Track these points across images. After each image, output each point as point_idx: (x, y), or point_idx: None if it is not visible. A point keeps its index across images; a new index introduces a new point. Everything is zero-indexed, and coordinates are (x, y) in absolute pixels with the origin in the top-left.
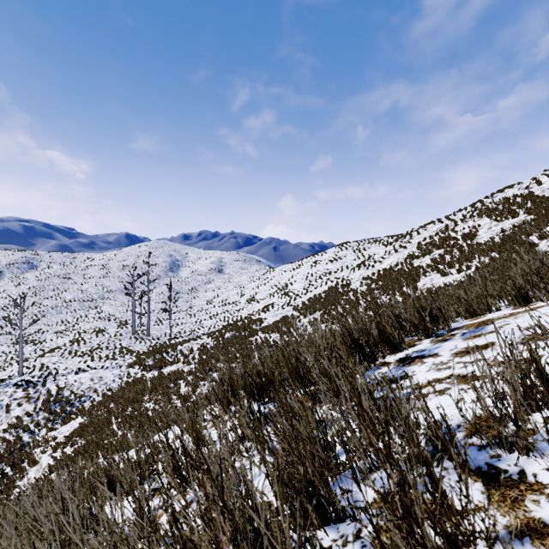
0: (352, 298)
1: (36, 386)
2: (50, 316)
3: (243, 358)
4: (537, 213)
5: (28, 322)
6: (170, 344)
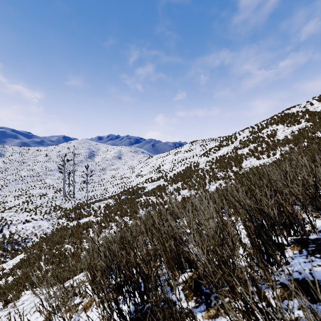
0: (200, 173)
1: None
2: (11, 186)
3: (131, 213)
4: (314, 121)
5: None
6: (86, 203)
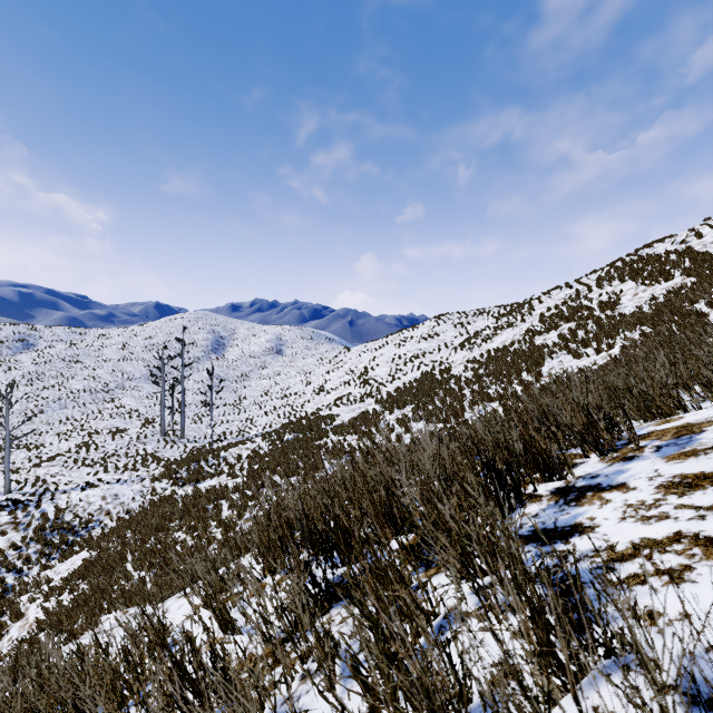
0: (453, 387)
1: (27, 507)
2: (50, 412)
3: (308, 470)
4: (699, 274)
5: (21, 419)
6: (210, 449)
